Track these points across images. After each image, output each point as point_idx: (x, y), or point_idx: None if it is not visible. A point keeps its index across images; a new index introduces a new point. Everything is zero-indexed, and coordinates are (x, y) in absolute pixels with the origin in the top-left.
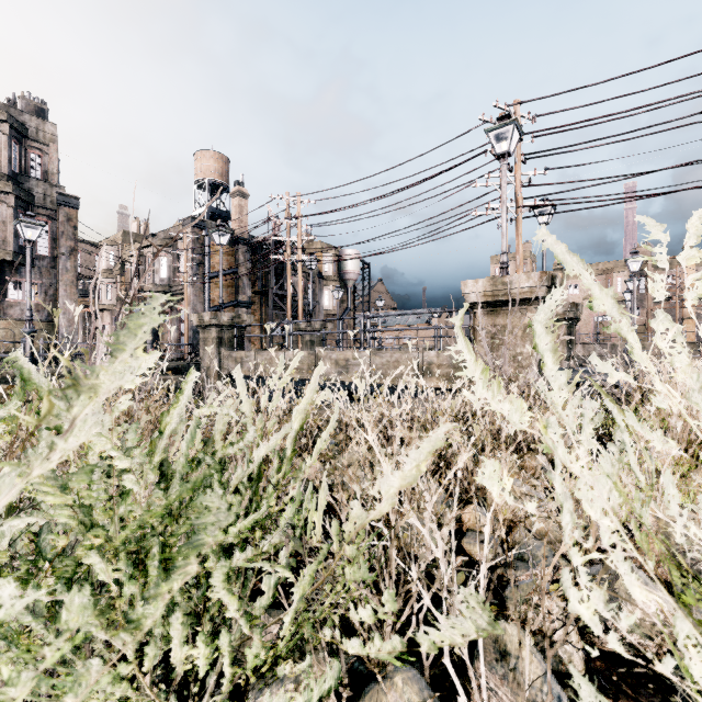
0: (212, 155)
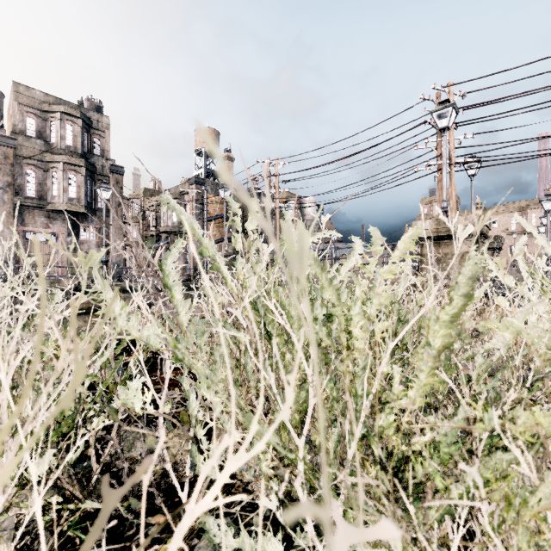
0: (207, 130)
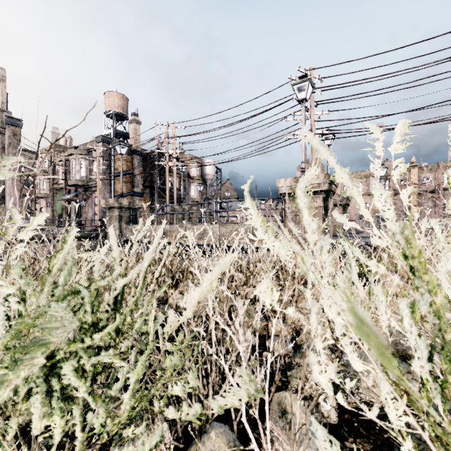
0: (116, 95)
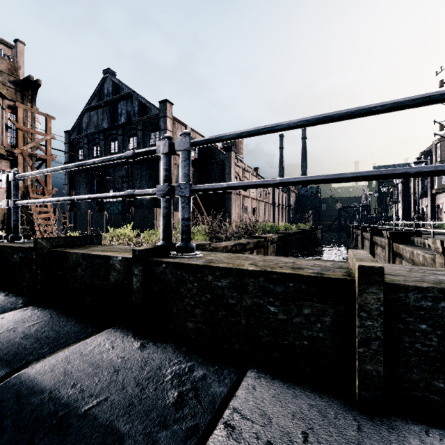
0: None
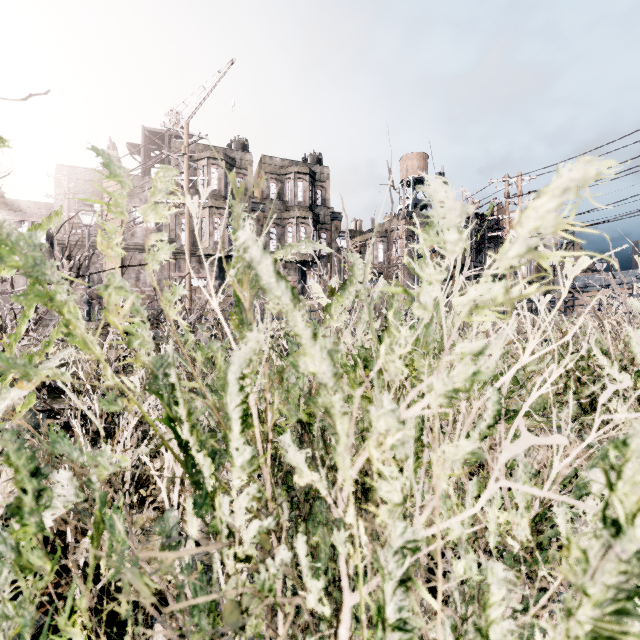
0: (415, 156)
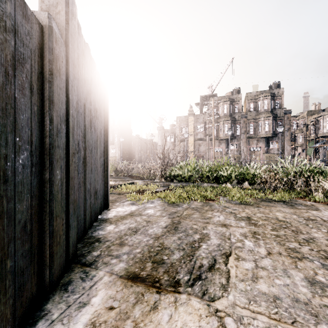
0: None
